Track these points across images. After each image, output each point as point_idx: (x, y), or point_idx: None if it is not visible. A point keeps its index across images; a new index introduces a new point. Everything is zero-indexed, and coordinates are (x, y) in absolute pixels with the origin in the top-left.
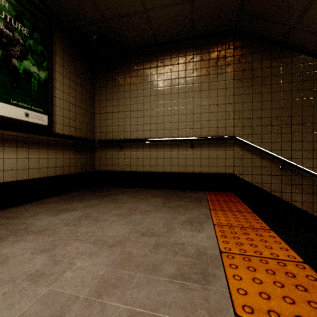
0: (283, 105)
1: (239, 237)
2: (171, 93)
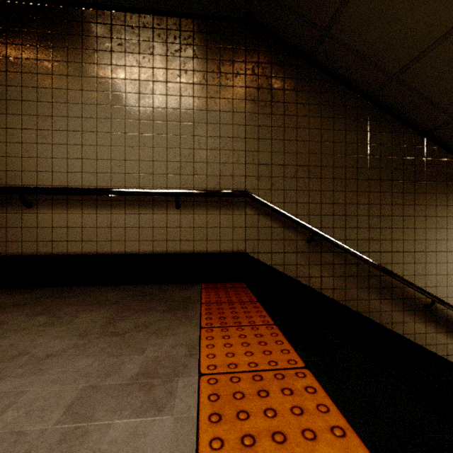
0: (311, 149)
1: (249, 412)
2: (140, 106)
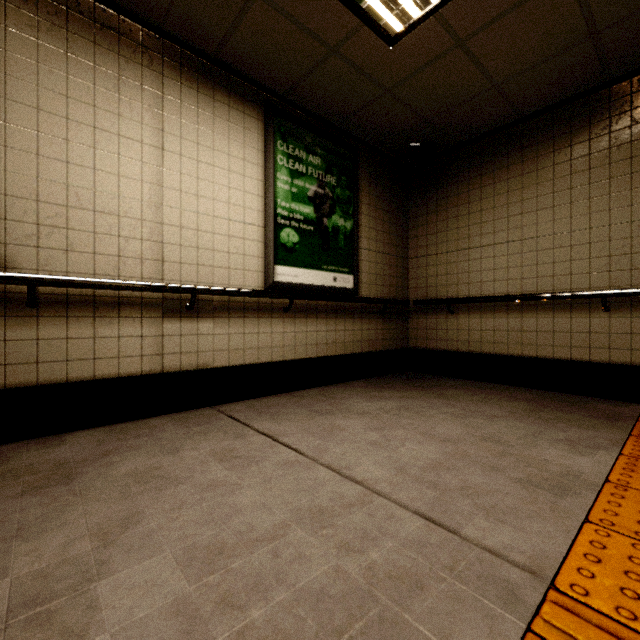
0: None
1: None
2: (554, 205)
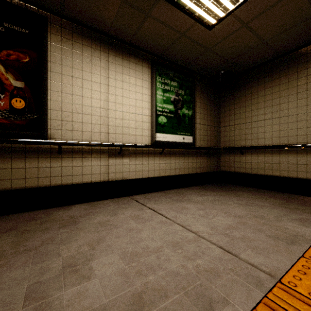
0: None
1: None
2: (297, 99)
